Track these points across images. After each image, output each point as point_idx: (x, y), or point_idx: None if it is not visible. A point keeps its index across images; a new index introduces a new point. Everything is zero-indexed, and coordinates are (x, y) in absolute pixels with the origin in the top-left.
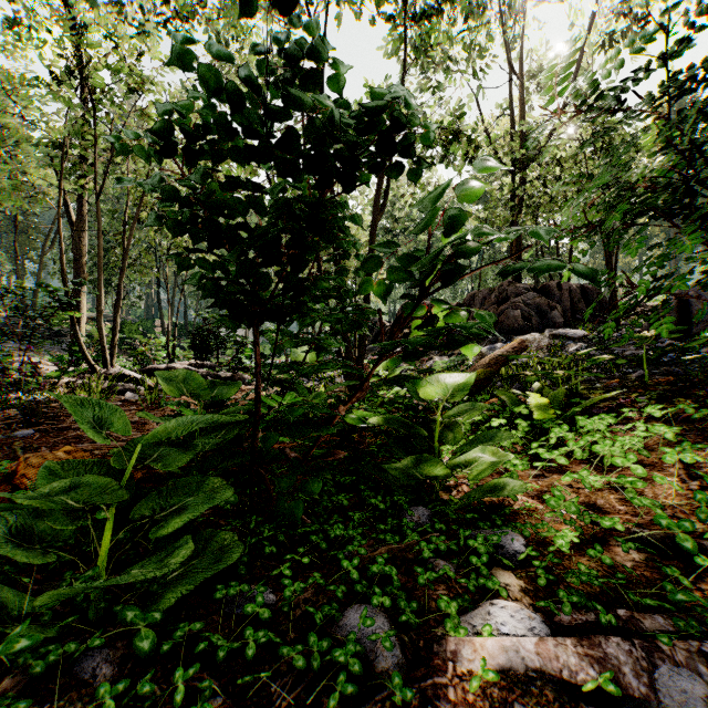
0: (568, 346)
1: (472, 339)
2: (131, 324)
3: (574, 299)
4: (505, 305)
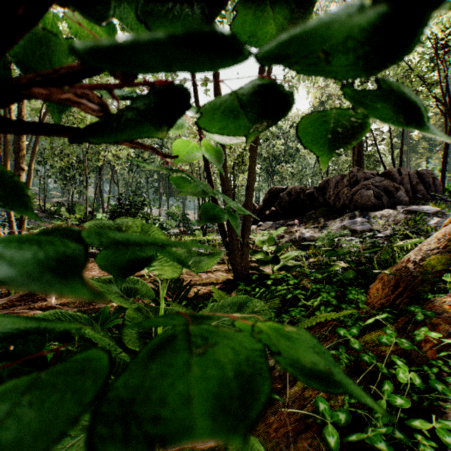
0: (423, 220)
1: (330, 214)
2: (80, 205)
3: (412, 182)
4: (357, 187)
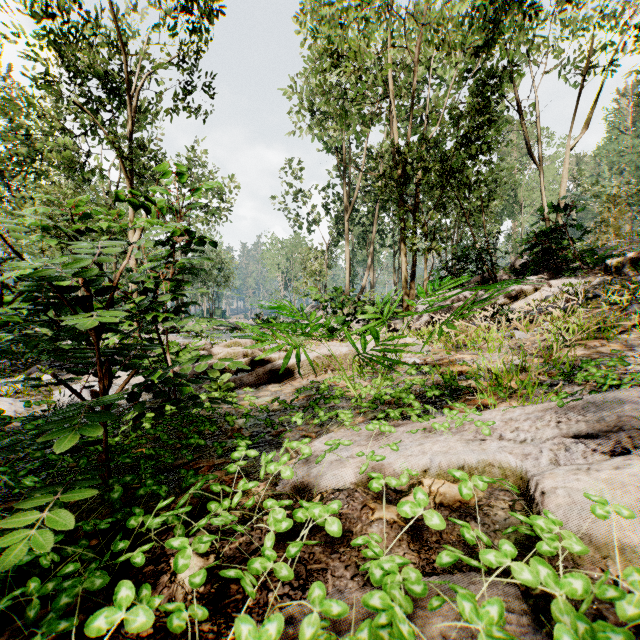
0: None
1: None
2: None
3: None
4: None
